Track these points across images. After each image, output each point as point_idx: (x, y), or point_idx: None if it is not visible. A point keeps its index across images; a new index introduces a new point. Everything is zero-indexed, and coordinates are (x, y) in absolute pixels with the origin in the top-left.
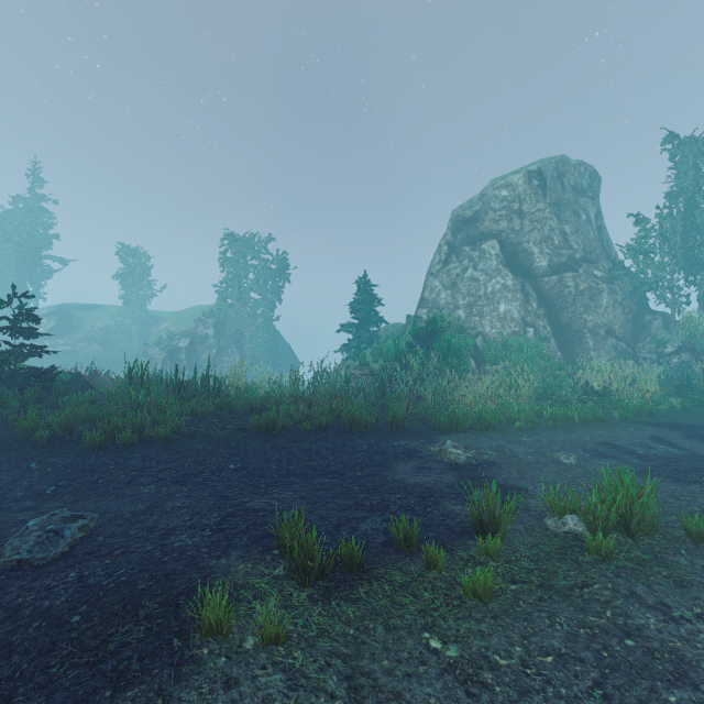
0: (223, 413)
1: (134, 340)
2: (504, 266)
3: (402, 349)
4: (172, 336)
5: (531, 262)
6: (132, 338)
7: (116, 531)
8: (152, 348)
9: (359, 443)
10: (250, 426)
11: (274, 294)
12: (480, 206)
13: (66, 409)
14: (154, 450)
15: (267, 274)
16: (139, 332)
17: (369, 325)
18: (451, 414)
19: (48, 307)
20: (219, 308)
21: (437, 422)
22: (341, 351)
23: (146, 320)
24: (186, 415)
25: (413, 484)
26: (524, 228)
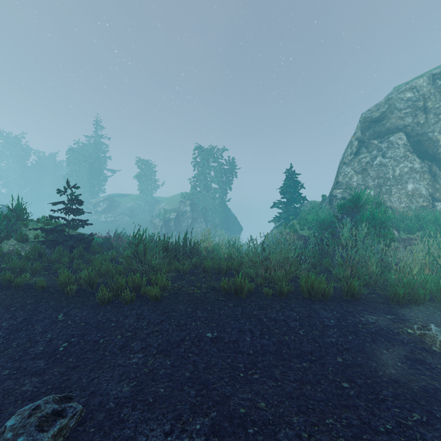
0: (198, 271)
1: (146, 214)
2: (411, 153)
3: (324, 220)
4: (166, 211)
5: (437, 148)
6: (145, 213)
7: (92, 439)
8: (155, 219)
9: (324, 315)
10: (219, 285)
11: (226, 184)
12: (386, 108)
13: (89, 268)
14: (146, 308)
15: (222, 171)
16: (148, 209)
17: (294, 202)
18: (398, 282)
19: (103, 196)
20: (193, 194)
21: (394, 294)
22: (273, 221)
23: (152, 202)
24: (172, 271)
25: (420, 391)
26: (428, 121)
